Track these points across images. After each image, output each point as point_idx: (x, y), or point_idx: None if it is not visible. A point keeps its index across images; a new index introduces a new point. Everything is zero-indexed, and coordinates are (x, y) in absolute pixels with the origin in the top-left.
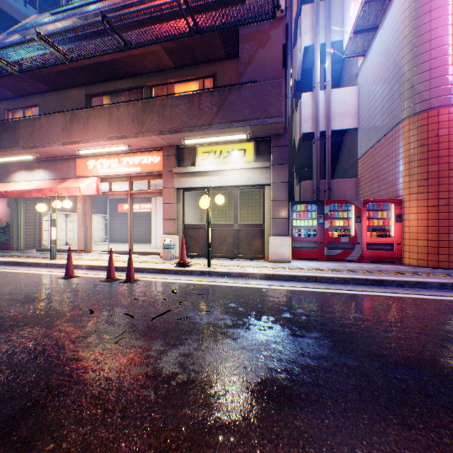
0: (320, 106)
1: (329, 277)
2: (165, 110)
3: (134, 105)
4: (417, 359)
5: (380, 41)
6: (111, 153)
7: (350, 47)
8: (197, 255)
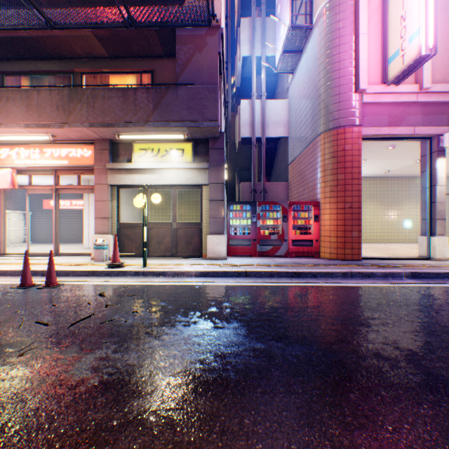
0: (257, 114)
1: (258, 272)
2: (97, 101)
3: (59, 92)
4: (311, 337)
5: (304, 63)
6: (31, 142)
7: (281, 63)
8: (134, 255)
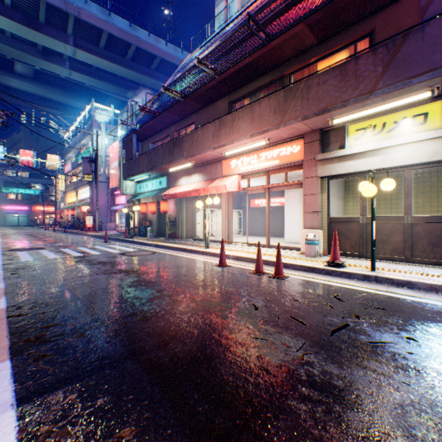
0: None
1: None
2: (310, 91)
3: (275, 97)
4: None
5: None
6: (250, 151)
7: None
8: (346, 253)
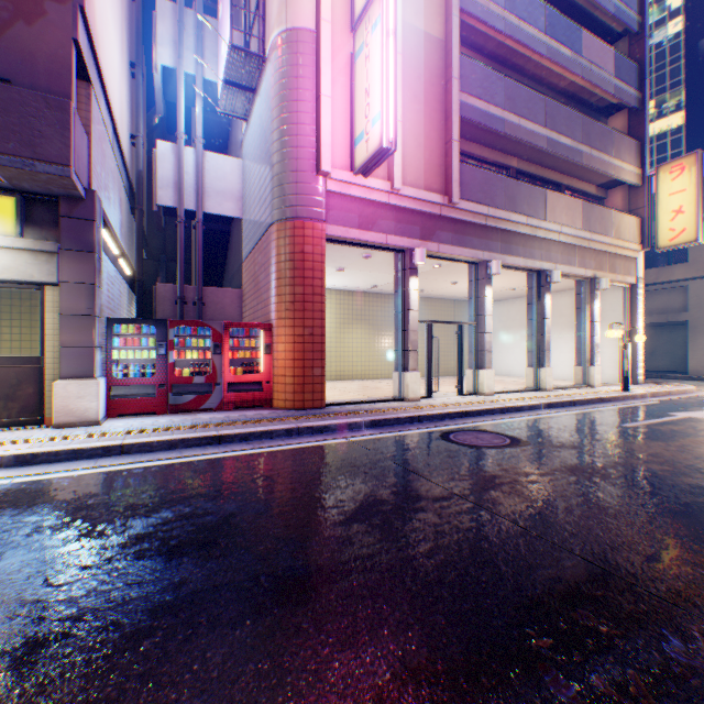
0: (189, 171)
1: (147, 443)
2: None
3: None
4: (160, 550)
5: (259, 111)
6: None
7: (226, 99)
8: None
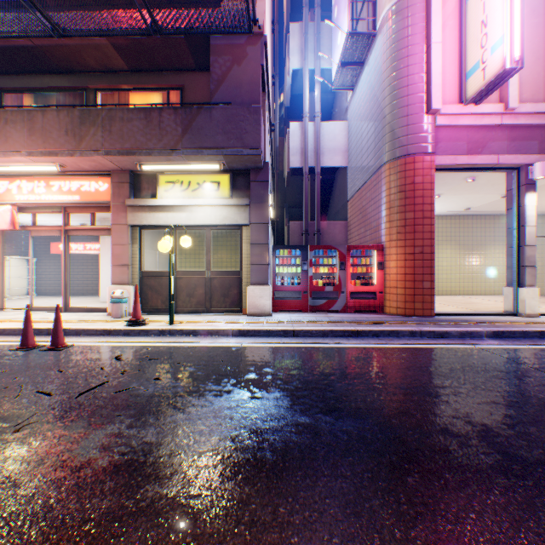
0: (309, 139)
1: (308, 331)
2: (114, 124)
3: (69, 113)
4: (367, 409)
5: (366, 78)
6: (35, 174)
7: (338, 78)
8: (160, 309)
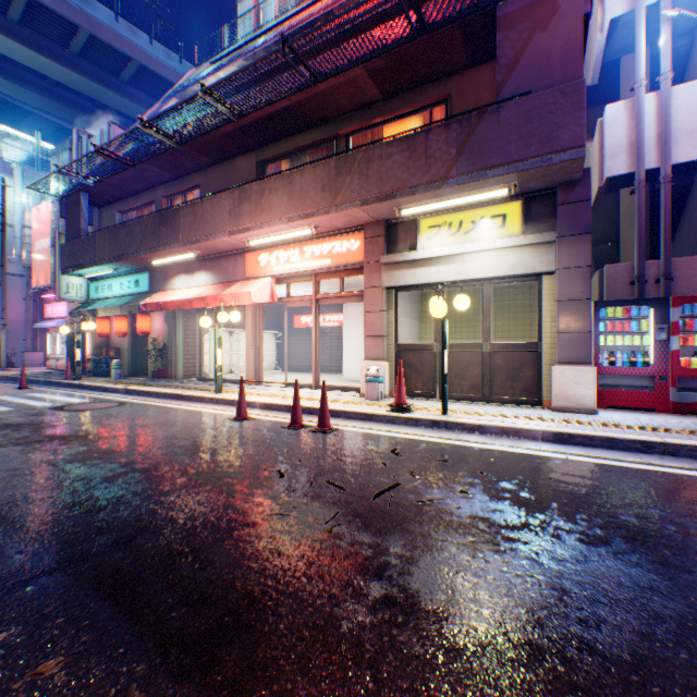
0: (645, 123)
1: None
2: (371, 166)
3: (324, 166)
4: None
5: None
6: (290, 242)
7: None
8: (419, 393)
